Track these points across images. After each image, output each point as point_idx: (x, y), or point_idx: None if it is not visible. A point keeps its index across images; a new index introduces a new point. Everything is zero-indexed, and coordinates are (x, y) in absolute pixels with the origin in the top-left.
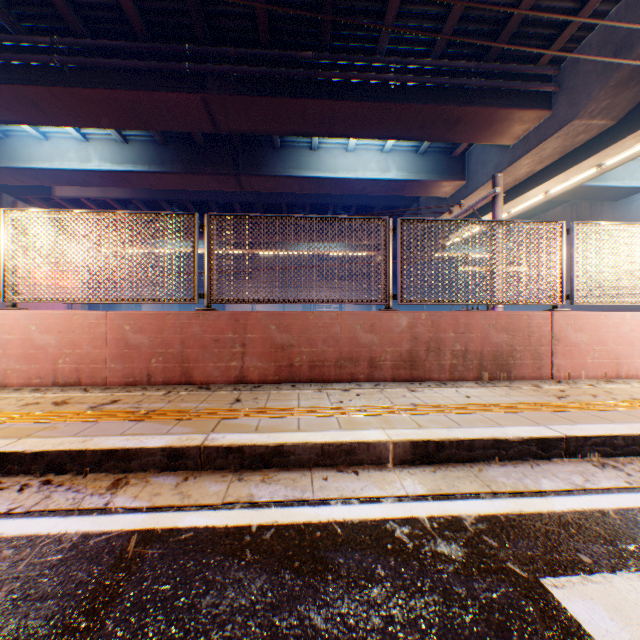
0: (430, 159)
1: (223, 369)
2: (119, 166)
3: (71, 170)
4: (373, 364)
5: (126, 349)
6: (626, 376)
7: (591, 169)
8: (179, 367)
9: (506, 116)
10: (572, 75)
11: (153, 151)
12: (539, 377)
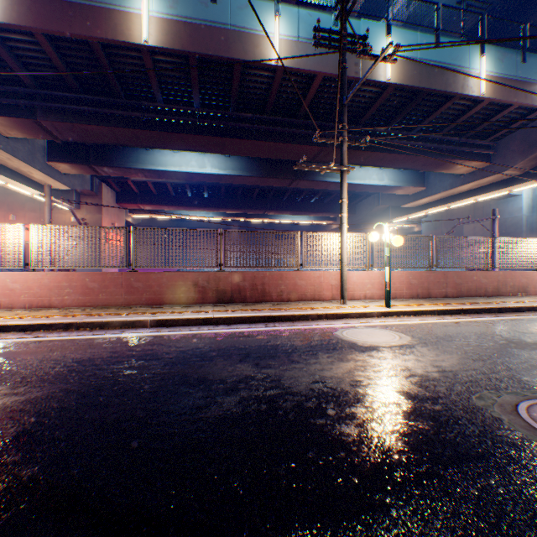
0: (406, 174)
1: (439, 292)
2: (223, 171)
3: (191, 172)
4: (485, 290)
5: (409, 285)
6: None
7: (504, 192)
8: (425, 292)
9: (468, 164)
10: (504, 149)
11: (244, 162)
12: (534, 294)
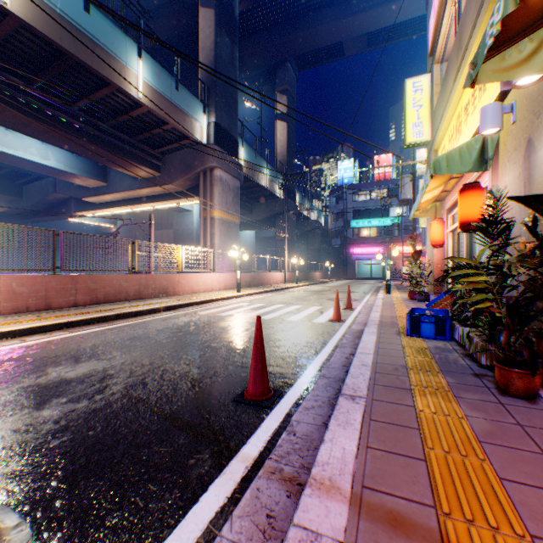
0: (84, 161)
1: (68, 301)
2: None
3: None
4: (128, 294)
5: (14, 295)
6: (195, 293)
7: (175, 204)
8: (45, 302)
9: (142, 168)
10: (171, 164)
11: None
12: (175, 295)
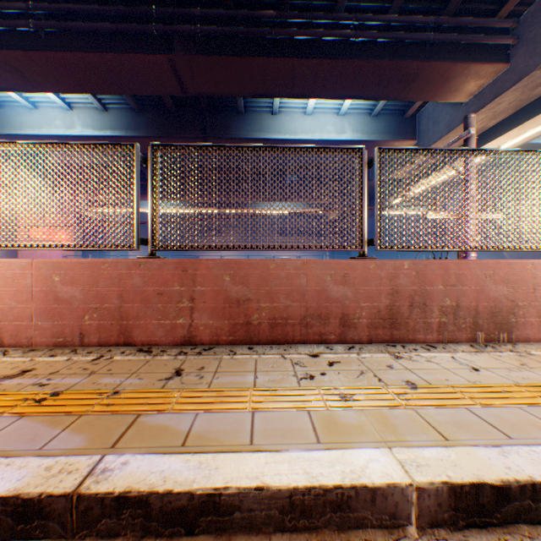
0: (383, 121)
1: (168, 327)
2: (99, 132)
3: (57, 136)
4: (346, 322)
5: (55, 304)
6: None
7: None
8: (116, 325)
9: (463, 71)
10: (533, 25)
11: (129, 117)
12: None
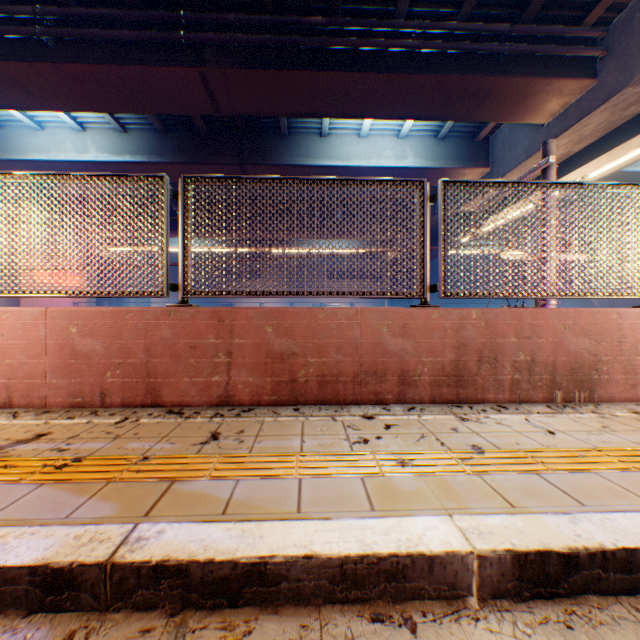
0: (450, 144)
1: (202, 386)
2: (117, 157)
3: (68, 162)
4: (405, 380)
5: (72, 359)
6: None
7: None
8: (143, 383)
9: (543, 87)
10: (624, 35)
11: (153, 140)
12: (634, 398)
